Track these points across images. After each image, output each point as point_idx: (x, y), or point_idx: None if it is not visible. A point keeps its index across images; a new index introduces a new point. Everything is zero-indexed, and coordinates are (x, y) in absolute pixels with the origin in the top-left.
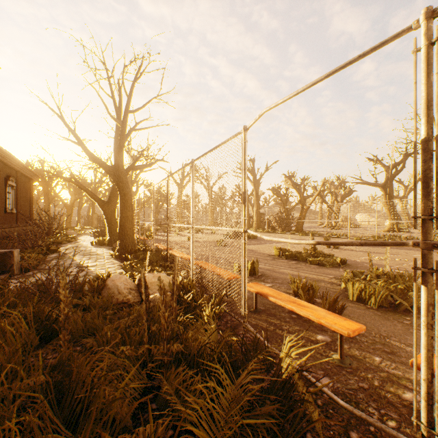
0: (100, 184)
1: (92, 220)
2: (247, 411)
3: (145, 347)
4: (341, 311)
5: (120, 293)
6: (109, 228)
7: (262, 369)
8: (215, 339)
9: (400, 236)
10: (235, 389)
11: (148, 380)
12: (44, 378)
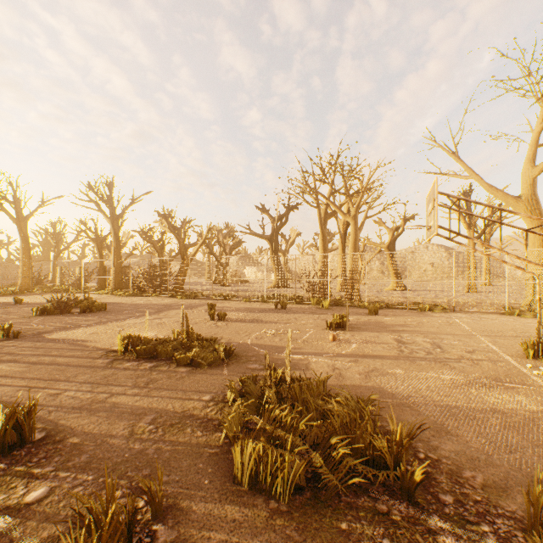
0: None
1: None
2: None
3: None
4: None
5: None
6: None
7: None
8: None
9: (287, 295)
10: None
11: None
12: None
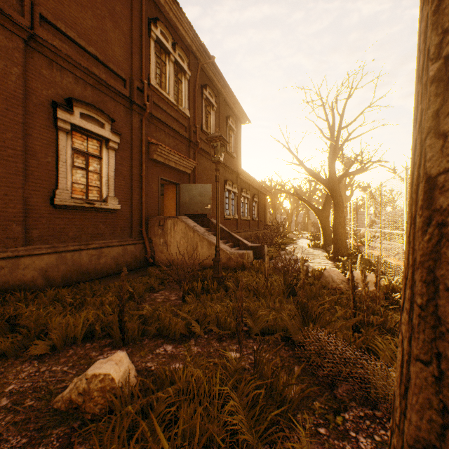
0: (314, 192)
1: (306, 226)
2: None
3: (350, 310)
4: None
5: (333, 282)
6: (322, 233)
7: None
8: None
9: None
10: None
11: (352, 332)
12: (295, 306)
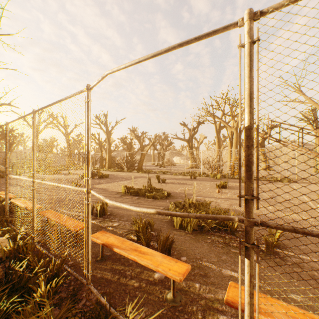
0: None
1: None
2: None
3: None
4: (171, 245)
5: None
6: None
7: None
8: None
9: (197, 172)
10: None
11: None
12: None
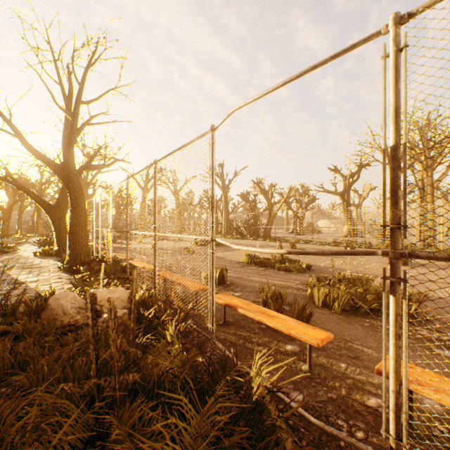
0: (48, 185)
1: (37, 227)
2: (214, 444)
3: (92, 382)
4: (309, 319)
5: (65, 314)
6: (57, 236)
7: (231, 390)
8: (180, 360)
9: (356, 241)
10: (201, 420)
11: (95, 421)
12: None
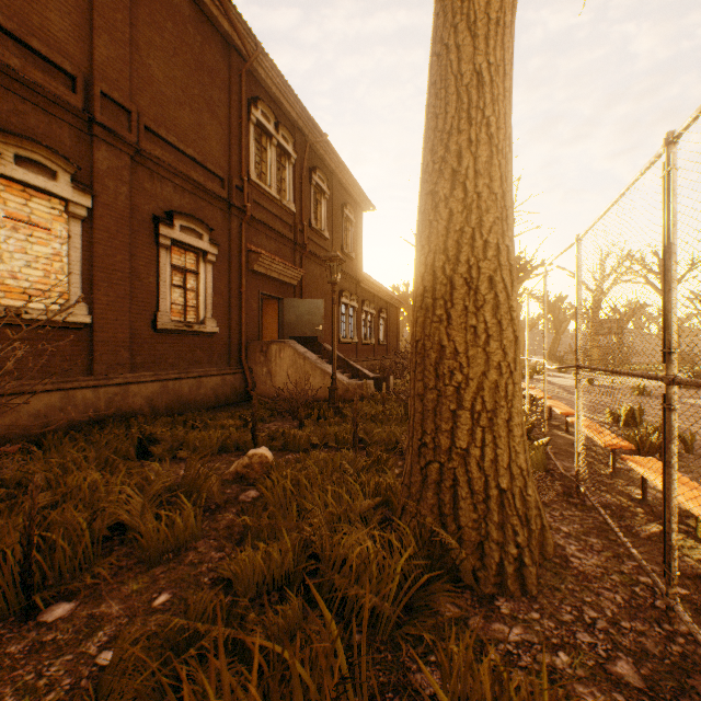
0: None
1: None
2: None
3: None
4: None
5: None
6: None
7: None
8: None
9: None
10: None
11: None
12: None
